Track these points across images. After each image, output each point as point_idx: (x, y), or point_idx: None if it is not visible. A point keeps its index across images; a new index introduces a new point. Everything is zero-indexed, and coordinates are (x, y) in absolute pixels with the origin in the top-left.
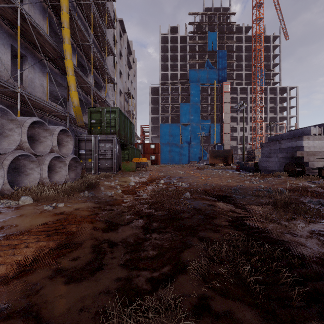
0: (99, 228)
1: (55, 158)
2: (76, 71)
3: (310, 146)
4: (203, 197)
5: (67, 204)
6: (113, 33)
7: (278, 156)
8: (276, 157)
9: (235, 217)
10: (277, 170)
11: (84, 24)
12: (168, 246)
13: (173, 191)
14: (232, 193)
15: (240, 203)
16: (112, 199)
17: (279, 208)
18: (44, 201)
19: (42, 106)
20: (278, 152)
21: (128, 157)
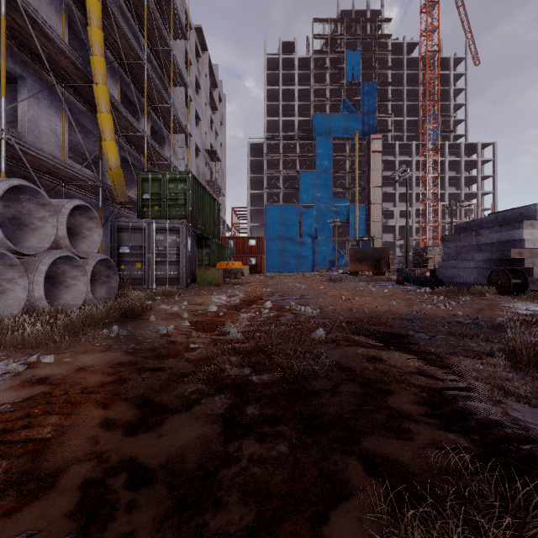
0: (117, 423)
1: (64, 259)
2: (116, 108)
3: (536, 239)
4: (353, 339)
5: (64, 356)
6: (185, 48)
7: (475, 257)
8: (471, 260)
9: (435, 391)
10: (473, 282)
11: (132, 28)
12: (284, 491)
13: (291, 324)
14: (405, 328)
15: (431, 353)
16: (166, 342)
17: (522, 366)
18: (19, 349)
19: (52, 168)
20: (474, 250)
21: (210, 260)
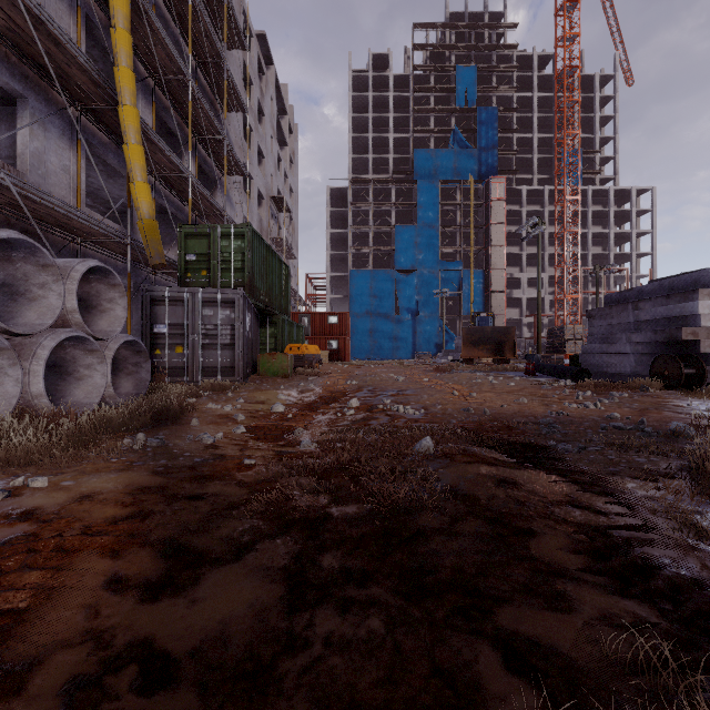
0: (130, 581)
1: (74, 341)
2: (150, 140)
3: None
4: (474, 453)
5: (63, 477)
6: (244, 62)
7: (633, 339)
8: (626, 343)
9: (597, 532)
10: (630, 373)
11: (173, 33)
12: (379, 702)
13: (386, 430)
14: (543, 436)
15: (584, 472)
16: (211, 456)
17: None
18: (2, 468)
19: (63, 218)
20: (631, 329)
21: (276, 342)
